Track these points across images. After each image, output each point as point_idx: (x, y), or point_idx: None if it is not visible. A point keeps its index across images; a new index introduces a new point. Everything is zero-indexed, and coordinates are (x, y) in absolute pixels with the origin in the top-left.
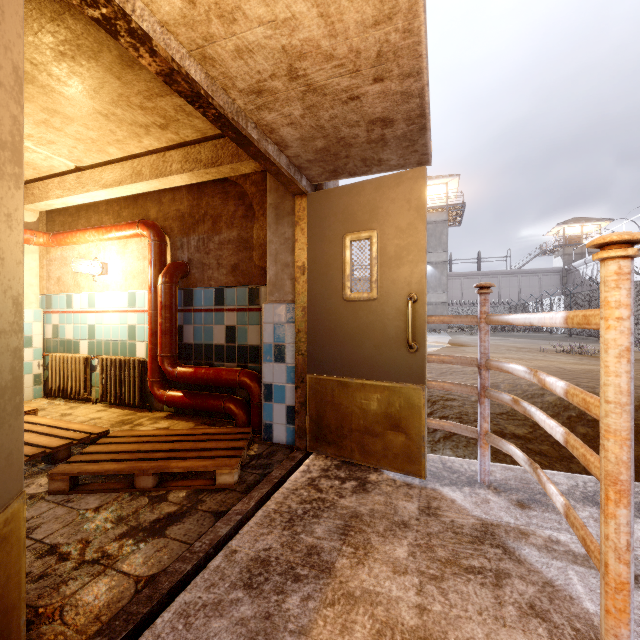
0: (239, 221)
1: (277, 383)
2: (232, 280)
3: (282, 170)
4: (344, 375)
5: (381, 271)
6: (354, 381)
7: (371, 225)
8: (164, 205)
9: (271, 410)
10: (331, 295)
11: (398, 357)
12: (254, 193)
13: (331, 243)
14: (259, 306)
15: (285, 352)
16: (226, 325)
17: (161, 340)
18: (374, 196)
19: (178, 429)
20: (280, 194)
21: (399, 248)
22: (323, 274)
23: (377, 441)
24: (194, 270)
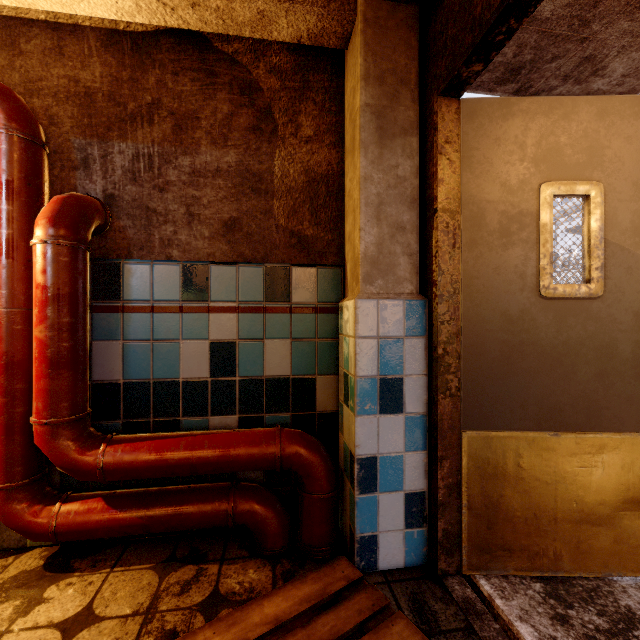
0: (241, 136)
1: (386, 453)
2: (225, 250)
3: (542, 0)
4: (540, 427)
5: (608, 251)
6: (560, 436)
7: (590, 173)
8: (26, 57)
9: (374, 508)
10: (514, 287)
11: (637, 391)
12: (275, 89)
13: (514, 195)
14: (289, 303)
15: (403, 392)
16: (212, 340)
17: (46, 383)
18: (596, 126)
19: (185, 638)
20: (387, 90)
21: (639, 217)
22: (497, 249)
23: (602, 532)
24: (123, 220)
